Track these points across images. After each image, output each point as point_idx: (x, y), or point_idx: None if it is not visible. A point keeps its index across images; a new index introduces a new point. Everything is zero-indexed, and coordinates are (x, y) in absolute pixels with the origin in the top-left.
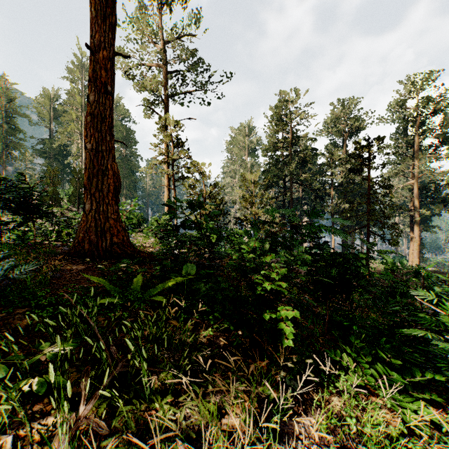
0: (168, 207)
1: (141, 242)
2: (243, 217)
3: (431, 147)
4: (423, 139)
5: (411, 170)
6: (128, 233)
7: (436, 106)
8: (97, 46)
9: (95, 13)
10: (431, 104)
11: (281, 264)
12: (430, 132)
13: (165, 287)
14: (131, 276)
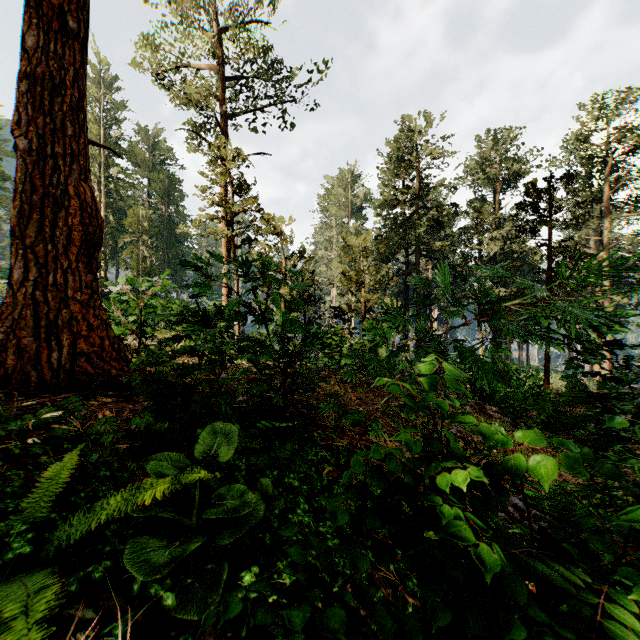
0: (227, 291)
1: (176, 347)
2: (347, 307)
3: (627, 203)
4: (615, 190)
5: (598, 237)
6: (147, 333)
7: (638, 138)
8: None
9: None
10: (632, 135)
11: (412, 384)
12: (628, 179)
13: (117, 514)
14: (66, 446)
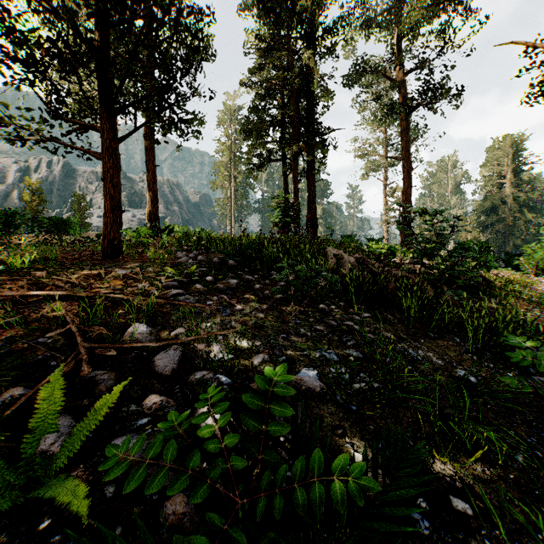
0: None
1: None
2: None
3: None
4: None
5: None
6: None
7: None
8: (406, 187)
9: (406, 175)
10: None
11: None
12: None
13: None
14: None
